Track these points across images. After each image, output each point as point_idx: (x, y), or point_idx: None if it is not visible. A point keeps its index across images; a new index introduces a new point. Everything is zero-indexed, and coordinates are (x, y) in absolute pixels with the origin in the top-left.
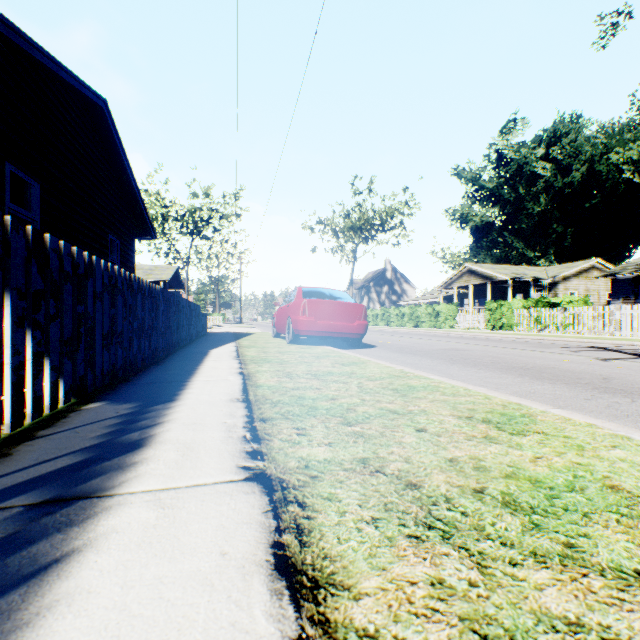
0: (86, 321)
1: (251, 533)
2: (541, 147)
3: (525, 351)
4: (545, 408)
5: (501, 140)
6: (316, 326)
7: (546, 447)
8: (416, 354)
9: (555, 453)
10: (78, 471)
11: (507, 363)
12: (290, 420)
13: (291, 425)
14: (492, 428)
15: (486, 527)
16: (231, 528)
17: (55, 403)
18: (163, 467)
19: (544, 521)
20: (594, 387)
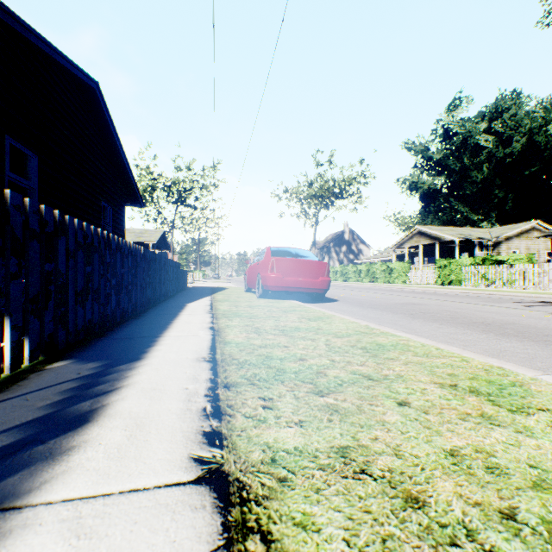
0: (57, 279)
1: None
2: (484, 121)
3: (479, 306)
4: (534, 374)
5: (447, 116)
6: (283, 282)
7: None
8: (376, 308)
9: None
10: None
11: (466, 318)
12: (256, 387)
13: (257, 394)
14: (485, 402)
15: None
16: None
17: (17, 363)
18: (101, 456)
19: None
20: None
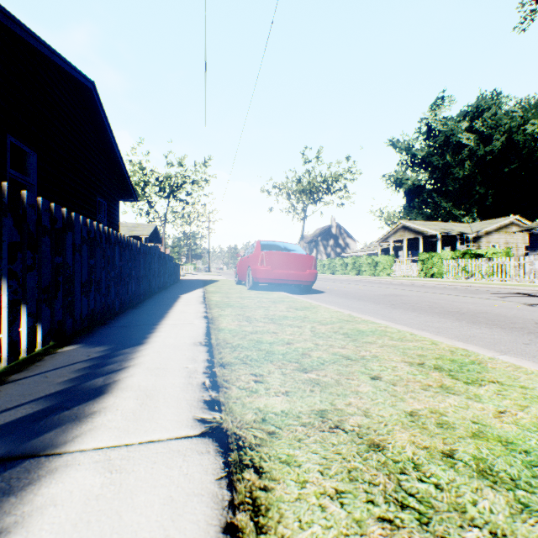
0: (65, 271)
1: (201, 510)
2: (465, 120)
3: (457, 297)
4: (492, 354)
5: (431, 115)
6: (272, 274)
7: (506, 399)
8: (360, 299)
9: (518, 407)
10: (35, 422)
11: (443, 308)
12: (248, 365)
13: (249, 371)
14: (446, 376)
15: (467, 507)
16: (180, 502)
17: (32, 346)
18: (120, 418)
19: (532, 500)
20: (529, 331)
